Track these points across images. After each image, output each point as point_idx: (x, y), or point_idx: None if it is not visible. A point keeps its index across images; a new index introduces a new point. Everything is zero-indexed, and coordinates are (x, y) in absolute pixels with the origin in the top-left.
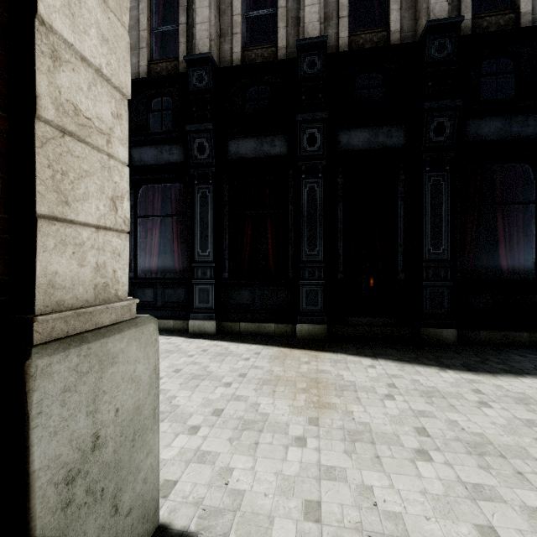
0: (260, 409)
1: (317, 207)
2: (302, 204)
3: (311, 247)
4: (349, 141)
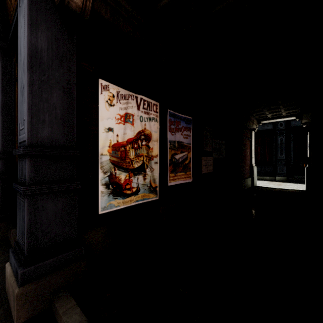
0: (267, 185)
1: (283, 143)
2: (278, 143)
3: (281, 155)
4: (295, 123)
